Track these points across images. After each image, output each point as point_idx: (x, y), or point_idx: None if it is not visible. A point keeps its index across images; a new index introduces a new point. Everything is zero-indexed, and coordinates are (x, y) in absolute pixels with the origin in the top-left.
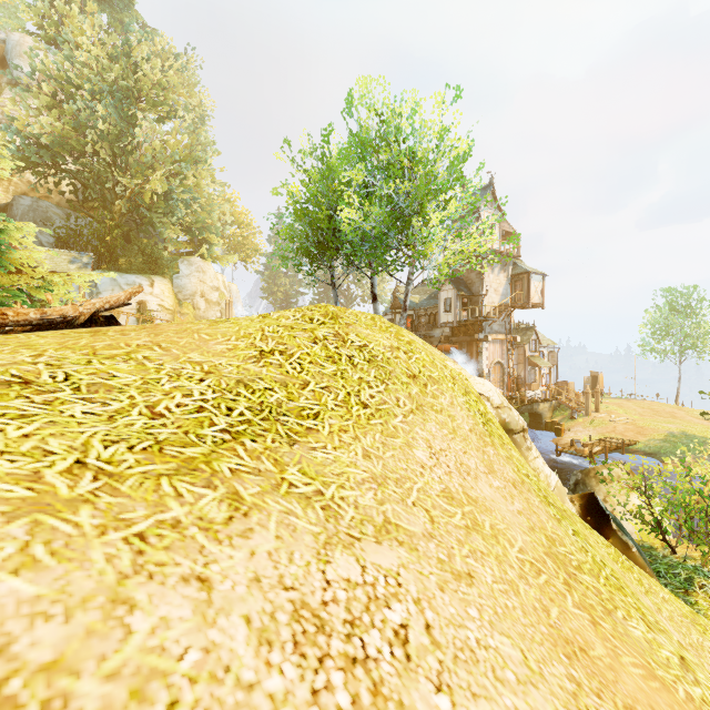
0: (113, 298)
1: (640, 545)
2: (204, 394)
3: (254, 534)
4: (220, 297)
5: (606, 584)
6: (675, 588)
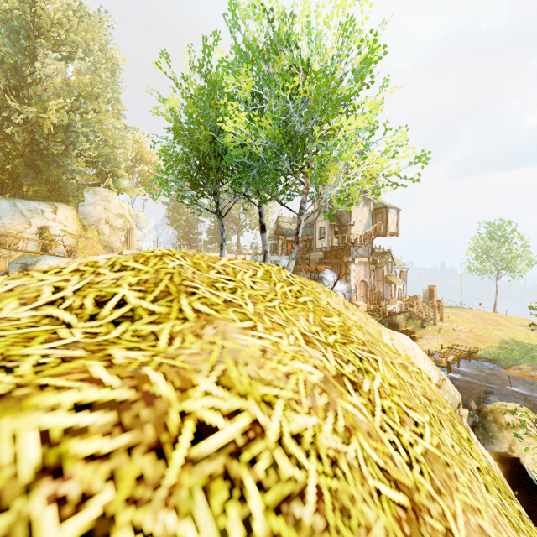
0: None
1: None
2: None
3: None
4: (124, 224)
5: None
6: None
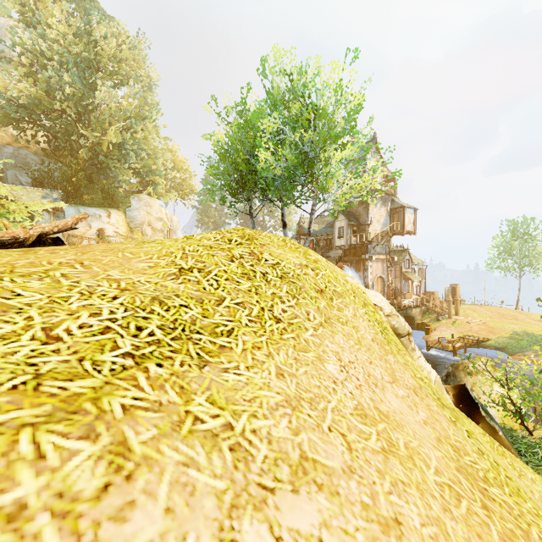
0: (61, 223)
1: (502, 427)
2: (114, 313)
3: (135, 510)
4: (163, 226)
5: (510, 493)
6: (534, 465)
